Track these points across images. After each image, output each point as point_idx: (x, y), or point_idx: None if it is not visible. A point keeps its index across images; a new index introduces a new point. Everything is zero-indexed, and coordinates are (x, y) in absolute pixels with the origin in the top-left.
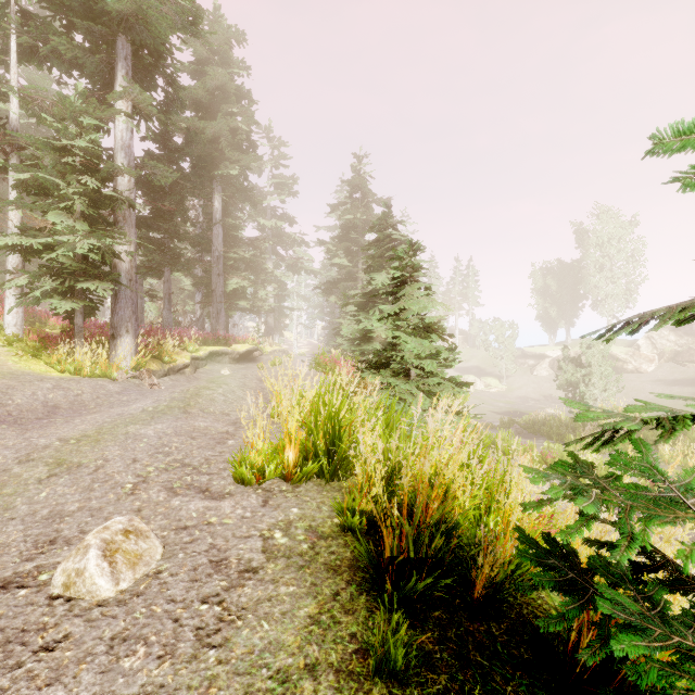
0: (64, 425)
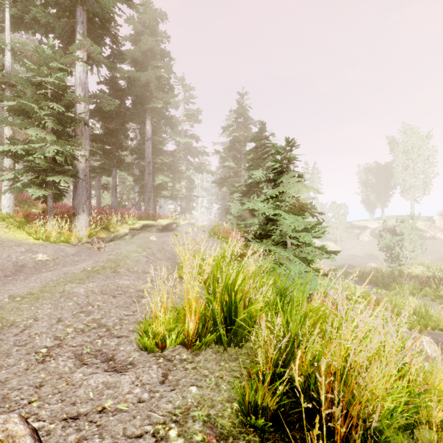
0: (22, 282)
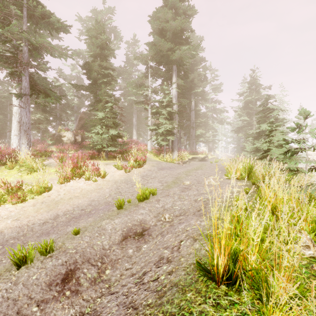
0: (177, 170)
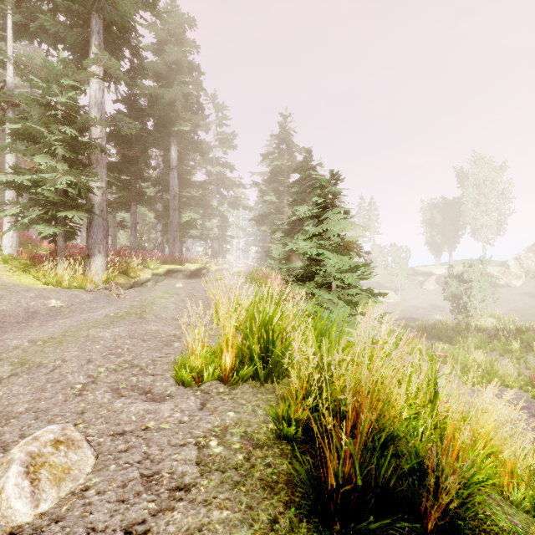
0: (38, 328)
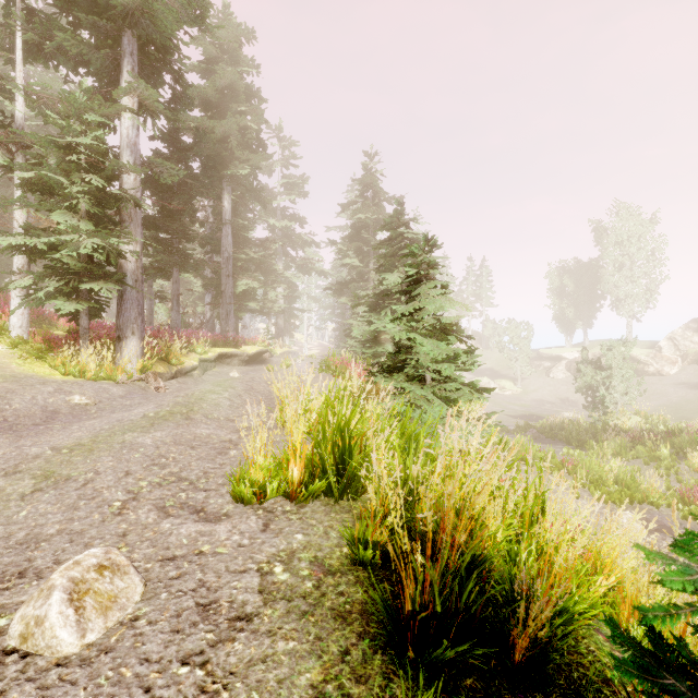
0: (61, 431)
